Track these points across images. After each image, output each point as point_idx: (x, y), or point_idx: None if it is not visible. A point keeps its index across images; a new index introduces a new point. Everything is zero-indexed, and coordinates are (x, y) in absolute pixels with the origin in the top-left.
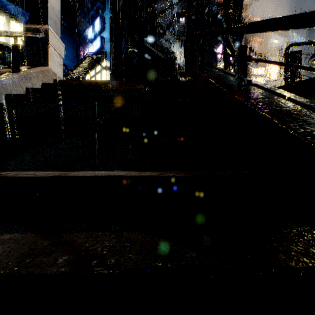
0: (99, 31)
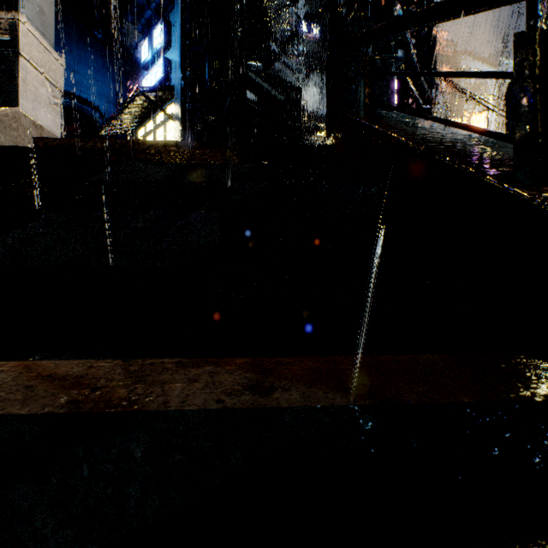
0: (161, 48)
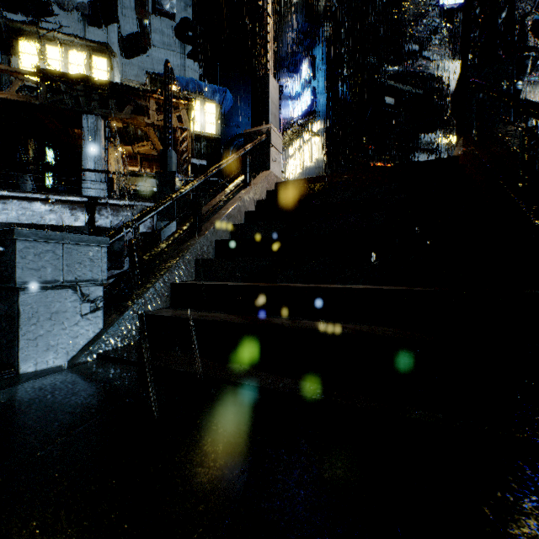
0: (308, 80)
